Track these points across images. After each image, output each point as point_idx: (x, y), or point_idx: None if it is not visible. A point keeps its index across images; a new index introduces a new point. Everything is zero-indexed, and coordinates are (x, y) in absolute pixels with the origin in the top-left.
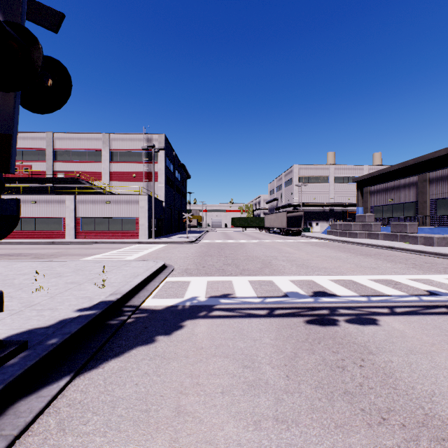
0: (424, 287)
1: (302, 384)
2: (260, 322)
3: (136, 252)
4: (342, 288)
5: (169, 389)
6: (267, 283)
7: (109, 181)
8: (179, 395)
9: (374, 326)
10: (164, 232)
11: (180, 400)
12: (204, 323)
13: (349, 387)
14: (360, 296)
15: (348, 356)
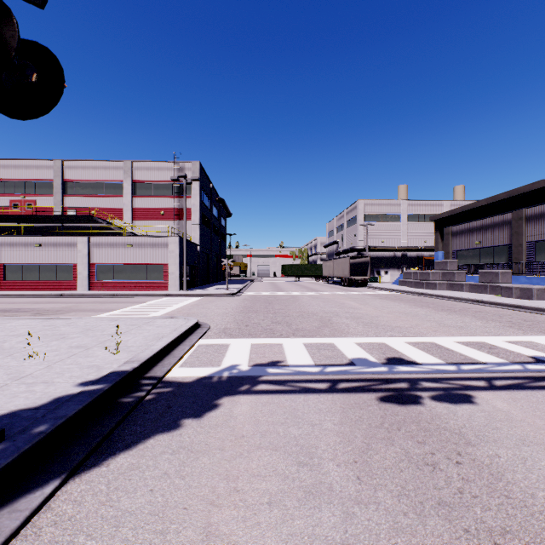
0: (527, 352)
1: (379, 490)
2: (320, 399)
3: (163, 307)
4: (423, 353)
5: (195, 498)
6: (326, 346)
7: (131, 220)
8: (209, 508)
9: (470, 405)
10: (199, 283)
11: (210, 514)
12: (246, 400)
13: (445, 495)
14: (447, 364)
15: (439, 448)
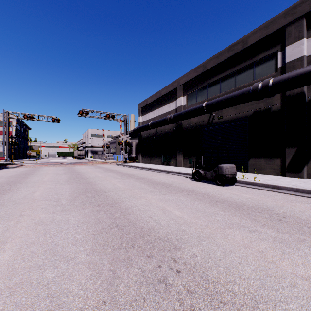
0: None
1: None
2: None
3: None
4: None
5: None
6: None
7: None
8: None
9: None
10: (16, 158)
11: None
12: None
13: None
14: None
15: None
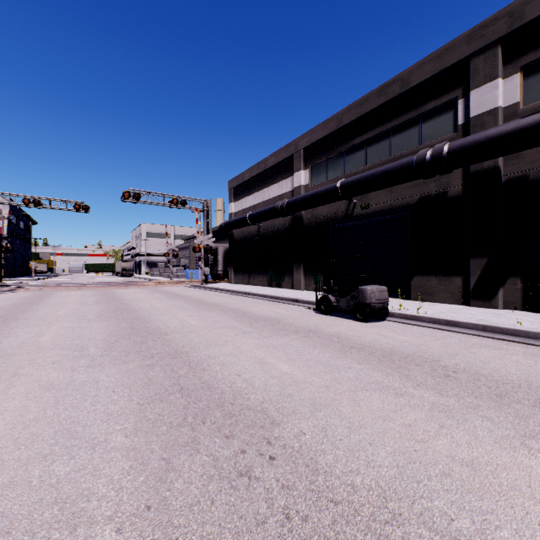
0: None
1: None
2: None
3: None
4: None
5: None
6: None
7: None
8: None
9: None
10: (10, 275)
11: None
12: None
13: None
14: None
15: None
